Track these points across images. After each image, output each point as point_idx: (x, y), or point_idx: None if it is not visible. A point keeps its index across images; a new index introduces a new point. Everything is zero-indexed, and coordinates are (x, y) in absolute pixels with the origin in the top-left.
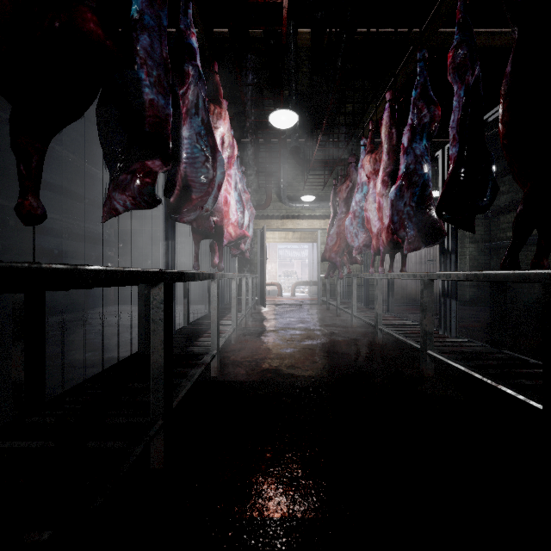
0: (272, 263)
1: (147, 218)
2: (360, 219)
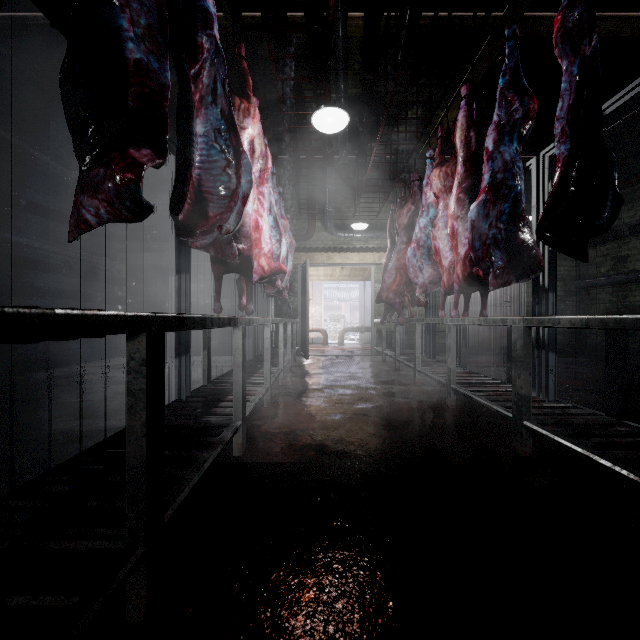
0: (316, 306)
1: (165, 250)
2: (425, 249)
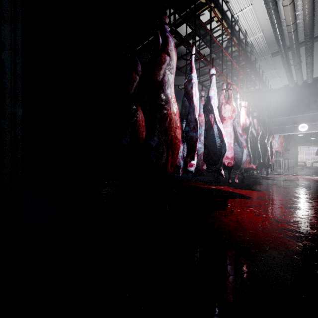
0: (301, 154)
1: None
2: None
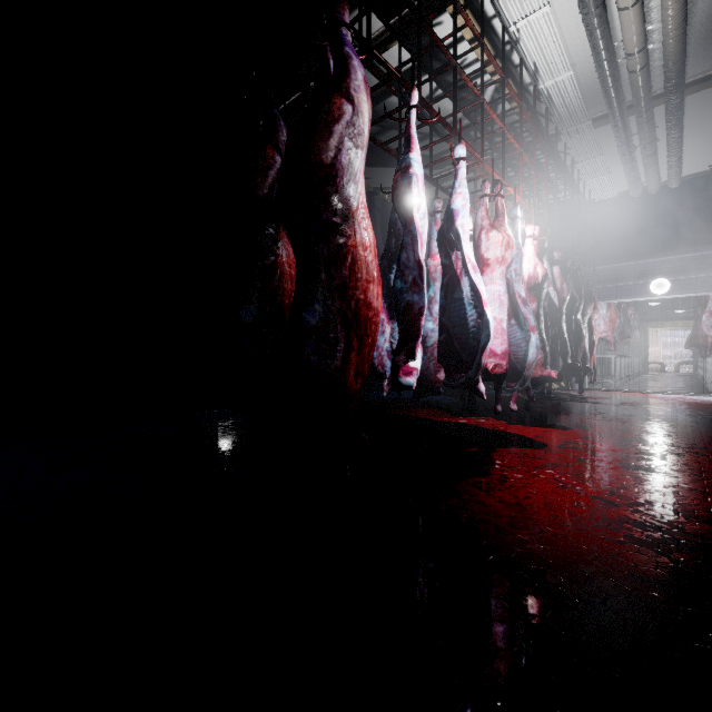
0: (655, 347)
1: None
2: None
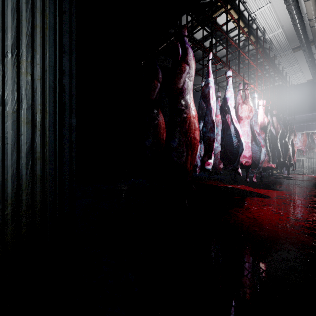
0: None
1: None
2: None
